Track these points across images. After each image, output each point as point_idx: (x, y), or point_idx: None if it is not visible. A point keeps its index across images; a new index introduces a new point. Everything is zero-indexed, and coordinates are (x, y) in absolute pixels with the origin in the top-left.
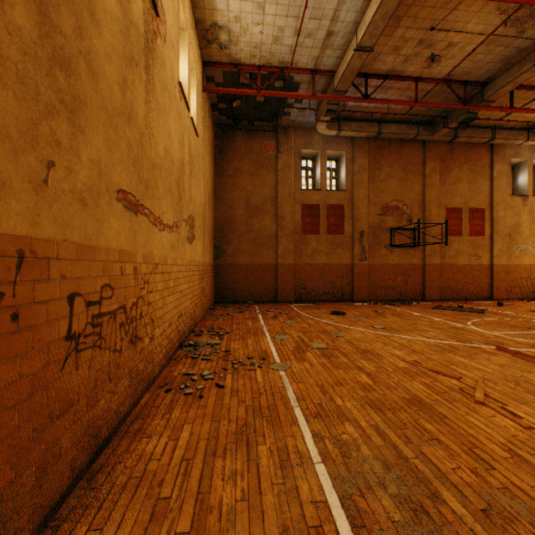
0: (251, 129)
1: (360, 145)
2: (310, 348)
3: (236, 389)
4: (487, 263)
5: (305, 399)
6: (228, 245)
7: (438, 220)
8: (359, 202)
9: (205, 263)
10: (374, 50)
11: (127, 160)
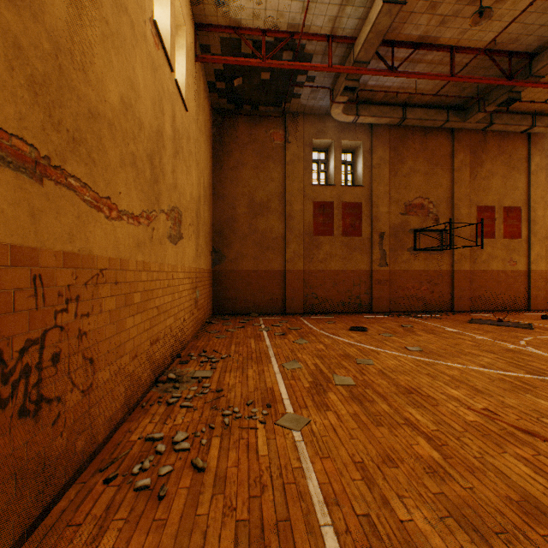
0: (255, 115)
1: (380, 135)
2: (332, 384)
3: (224, 476)
4: (524, 269)
5: (340, 502)
6: (229, 248)
7: (468, 220)
8: (378, 200)
9: (199, 269)
10: (405, 7)
11: (7, 71)
